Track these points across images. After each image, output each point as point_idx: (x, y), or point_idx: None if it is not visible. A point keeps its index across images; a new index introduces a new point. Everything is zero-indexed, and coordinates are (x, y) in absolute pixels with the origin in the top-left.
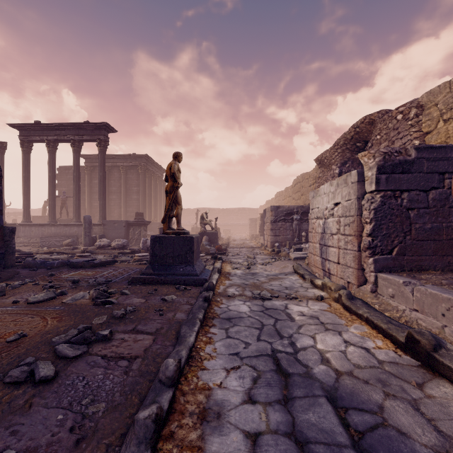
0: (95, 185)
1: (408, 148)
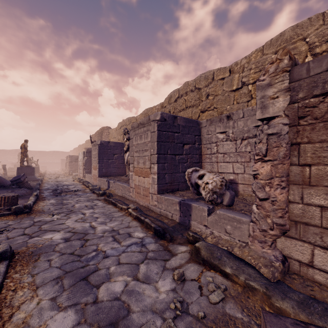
0: None
1: None
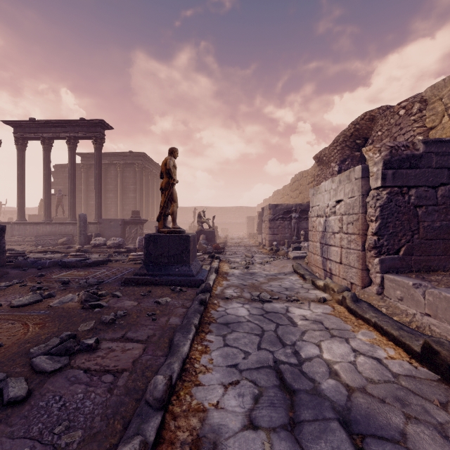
0: (91, 183)
1: (416, 142)
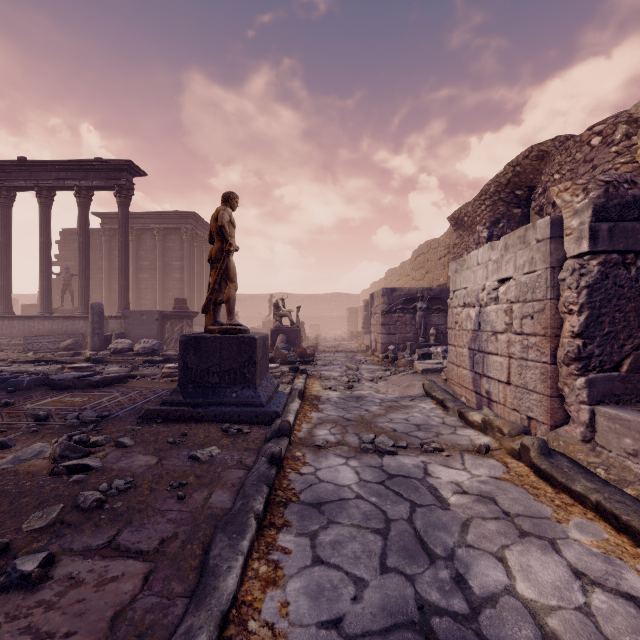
0: (116, 258)
1: None
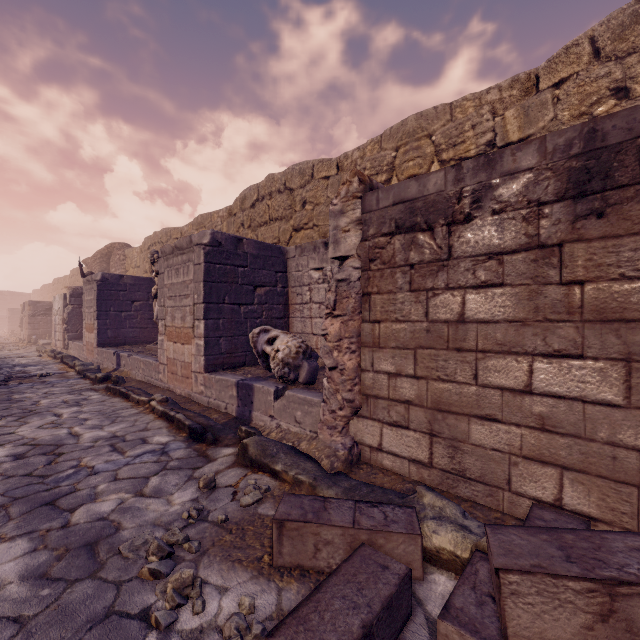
0: None
1: None
